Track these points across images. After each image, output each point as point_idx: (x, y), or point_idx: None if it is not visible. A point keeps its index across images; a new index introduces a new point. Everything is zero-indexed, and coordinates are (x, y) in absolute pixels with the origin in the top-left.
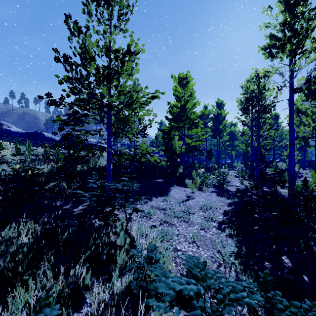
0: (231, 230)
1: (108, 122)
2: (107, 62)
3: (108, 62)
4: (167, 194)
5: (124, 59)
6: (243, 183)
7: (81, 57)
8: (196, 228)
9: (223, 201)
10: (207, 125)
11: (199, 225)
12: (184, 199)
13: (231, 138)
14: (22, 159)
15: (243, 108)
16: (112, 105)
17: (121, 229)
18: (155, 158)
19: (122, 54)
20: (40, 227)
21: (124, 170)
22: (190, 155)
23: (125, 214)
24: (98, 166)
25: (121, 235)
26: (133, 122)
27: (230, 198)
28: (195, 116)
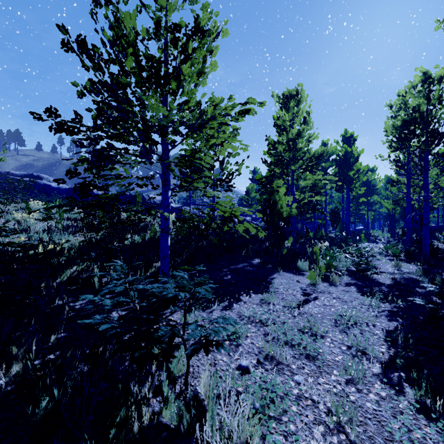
0: (421, 392)
1: (163, 163)
2: (158, 51)
3: (160, 51)
4: (267, 289)
5: (189, 44)
6: (400, 268)
7: (111, 42)
8: (336, 378)
9: (374, 306)
10: (326, 172)
11: (340, 371)
12: (299, 301)
13: (367, 192)
14: (15, 229)
15: (398, 138)
16: (163, 125)
17: (171, 390)
18: (247, 225)
19: (185, 35)
20: (22, 364)
21: (196, 243)
22: (298, 219)
23: (184, 347)
24: (159, 237)
25: (172, 402)
26: (211, 167)
27: (386, 299)
28: (311, 156)
